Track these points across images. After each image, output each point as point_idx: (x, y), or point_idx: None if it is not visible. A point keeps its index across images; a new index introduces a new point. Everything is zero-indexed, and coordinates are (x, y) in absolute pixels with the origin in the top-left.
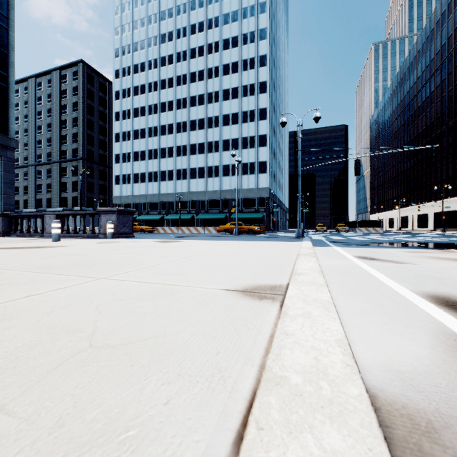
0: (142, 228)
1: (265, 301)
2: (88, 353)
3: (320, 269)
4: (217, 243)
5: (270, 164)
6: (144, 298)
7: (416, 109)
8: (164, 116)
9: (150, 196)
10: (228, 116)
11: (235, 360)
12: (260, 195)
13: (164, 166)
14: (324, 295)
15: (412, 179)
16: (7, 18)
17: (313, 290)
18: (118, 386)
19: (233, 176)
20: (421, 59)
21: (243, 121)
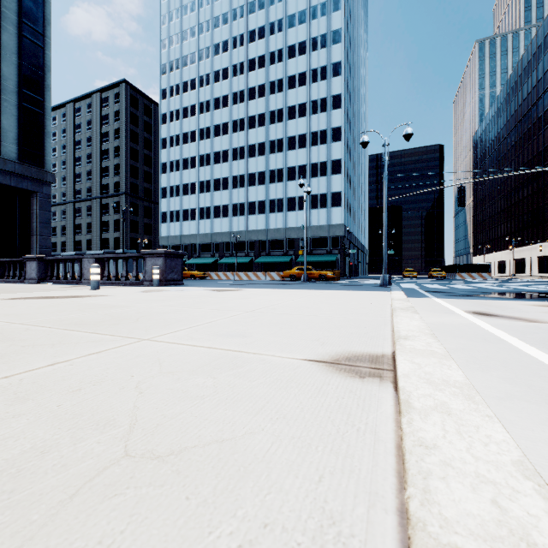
0: (192, 273)
1: (369, 381)
2: (122, 469)
3: (431, 331)
4: (284, 293)
5: (346, 195)
6: (200, 370)
7: (536, 121)
8: (218, 140)
9: (201, 235)
10: (293, 139)
11: (352, 495)
12: (333, 233)
13: (218, 200)
14: (455, 373)
15: (530, 211)
16: (43, 35)
17: (436, 365)
18: (167, 546)
19: (299, 211)
20: (543, 56)
21: (312, 144)
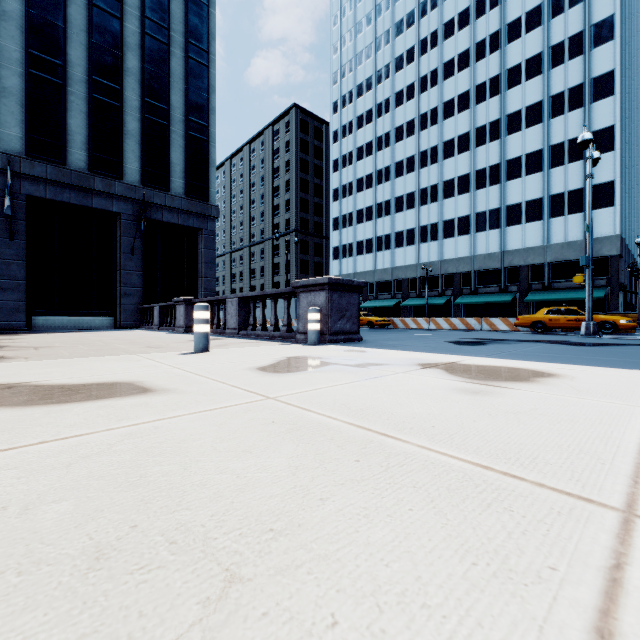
0: (370, 319)
1: None
2: None
3: None
4: None
5: (622, 186)
6: None
7: None
8: (400, 146)
9: (379, 271)
10: (517, 115)
11: None
12: (595, 252)
13: (400, 223)
14: None
15: None
16: (207, 52)
17: None
18: None
19: (528, 223)
20: None
21: (553, 114)
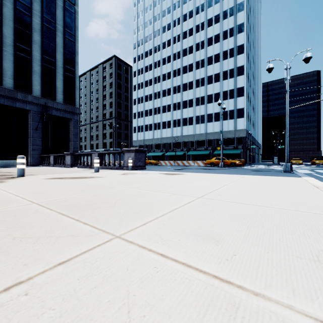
0: (150, 161)
1: None
2: None
3: None
4: (215, 177)
5: (247, 110)
6: None
7: None
8: (164, 83)
9: (155, 139)
10: (211, 77)
11: None
12: (238, 135)
13: (164, 118)
14: None
15: None
16: (74, 35)
17: None
18: None
19: (215, 122)
20: None
21: (224, 79)
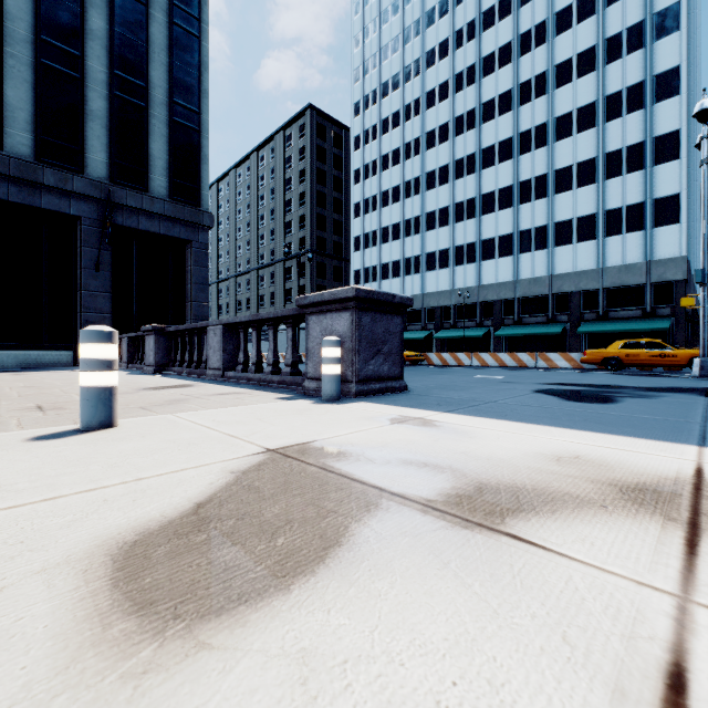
0: None
1: None
2: None
3: None
4: None
5: (688, 201)
6: None
7: None
8: (432, 154)
9: None
10: (567, 117)
11: None
12: (658, 276)
13: (432, 243)
14: None
15: None
16: (198, 20)
17: None
18: None
19: (580, 243)
20: None
21: (609, 117)
